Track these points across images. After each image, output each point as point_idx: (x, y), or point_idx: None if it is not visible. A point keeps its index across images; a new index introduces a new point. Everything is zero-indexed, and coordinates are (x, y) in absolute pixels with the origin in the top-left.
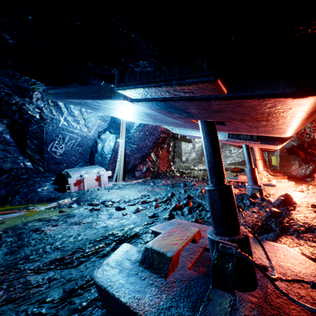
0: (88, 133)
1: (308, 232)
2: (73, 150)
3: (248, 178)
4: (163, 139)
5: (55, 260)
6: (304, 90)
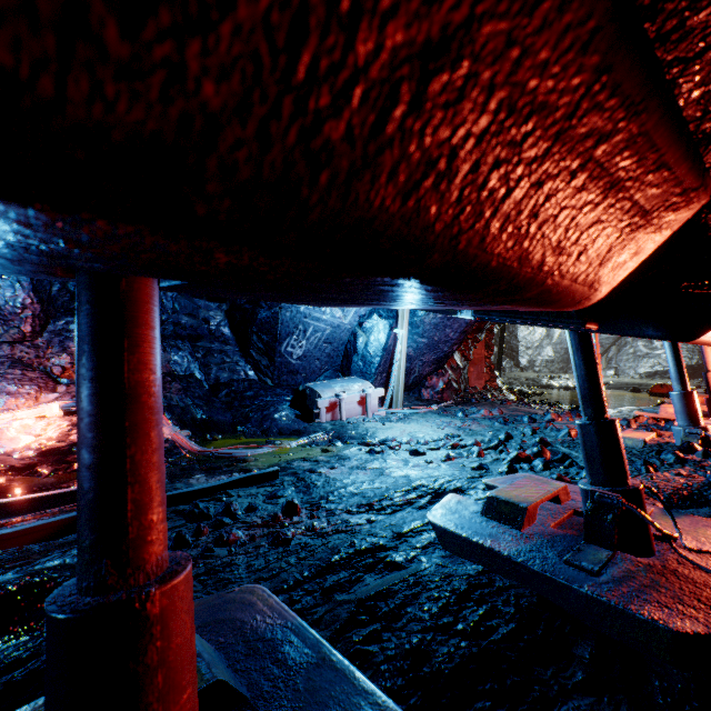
0: (342, 319)
1: None
2: (318, 350)
3: (676, 411)
4: (478, 324)
5: (362, 505)
6: (669, 337)
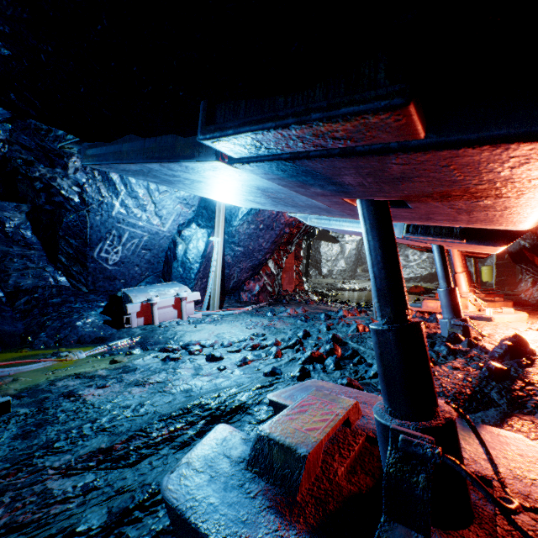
0: (160, 226)
1: None
2: (136, 256)
3: (443, 306)
4: (289, 237)
5: (97, 452)
6: None
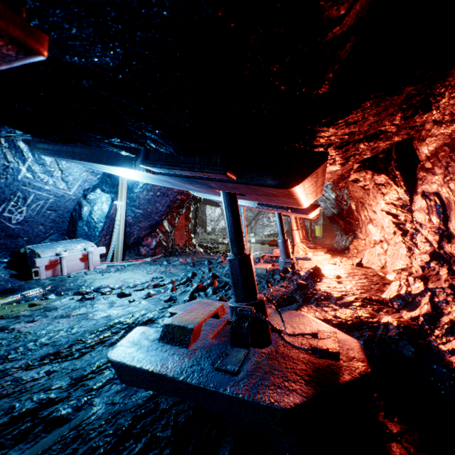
0: (66, 190)
1: (326, 299)
2: (41, 216)
3: (281, 251)
4: (180, 202)
5: (47, 355)
6: (281, 185)
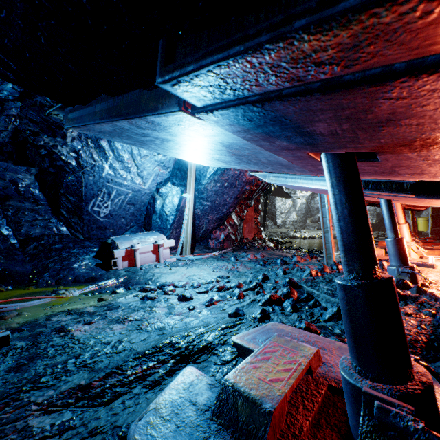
0: (142, 185)
1: None
2: (123, 209)
3: (391, 254)
4: (249, 194)
5: (76, 389)
6: None
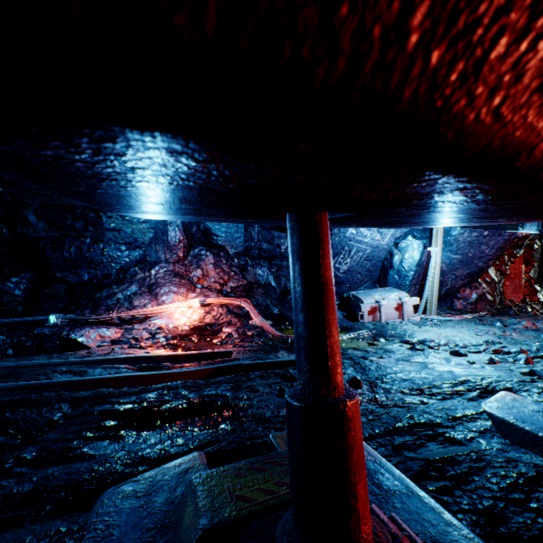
0: (380, 241)
1: None
2: (359, 265)
3: None
4: (516, 240)
5: (413, 389)
6: None
